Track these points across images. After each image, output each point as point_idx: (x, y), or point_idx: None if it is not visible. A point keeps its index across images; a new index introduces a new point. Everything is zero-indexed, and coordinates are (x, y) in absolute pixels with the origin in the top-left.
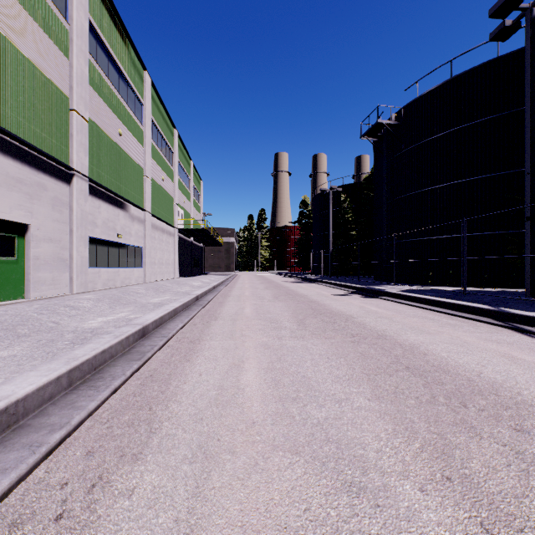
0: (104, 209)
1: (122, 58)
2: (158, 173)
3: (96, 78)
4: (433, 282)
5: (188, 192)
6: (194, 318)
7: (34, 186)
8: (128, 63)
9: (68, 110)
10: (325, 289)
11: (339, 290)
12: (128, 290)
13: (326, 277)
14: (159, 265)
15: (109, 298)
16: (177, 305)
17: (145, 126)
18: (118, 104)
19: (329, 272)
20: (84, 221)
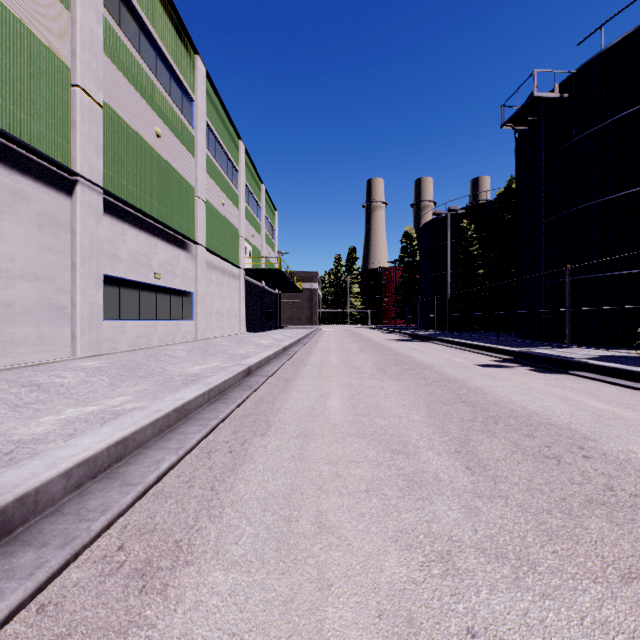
0: (131, 237)
1: (161, 30)
2: (216, 195)
3: (118, 50)
4: (633, 342)
5: (258, 224)
6: (222, 424)
7: (3, 193)
8: (170, 40)
9: (68, 86)
10: (455, 353)
11: (480, 355)
12: (161, 352)
13: (442, 334)
14: (217, 316)
15: (121, 366)
16: (191, 395)
17: (196, 130)
18: (154, 92)
19: (447, 326)
20: (94, 252)
